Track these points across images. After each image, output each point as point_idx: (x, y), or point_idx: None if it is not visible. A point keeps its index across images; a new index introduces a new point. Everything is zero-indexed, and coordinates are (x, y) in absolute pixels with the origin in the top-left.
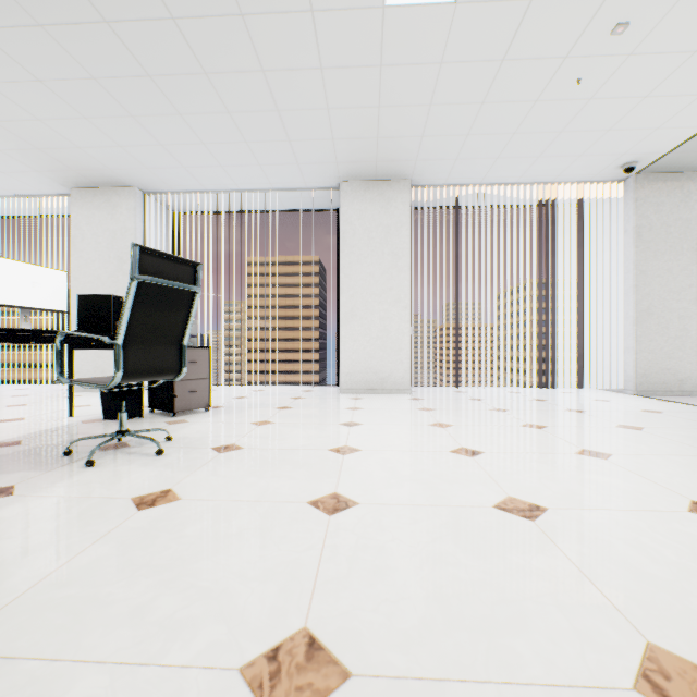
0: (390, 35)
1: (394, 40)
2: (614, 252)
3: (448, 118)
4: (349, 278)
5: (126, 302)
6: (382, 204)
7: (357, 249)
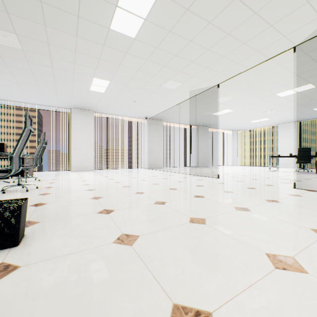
0: (90, 93)
1: (91, 93)
2: (145, 135)
3: (104, 104)
4: (74, 137)
5: (37, 149)
6: (85, 116)
7: (77, 129)
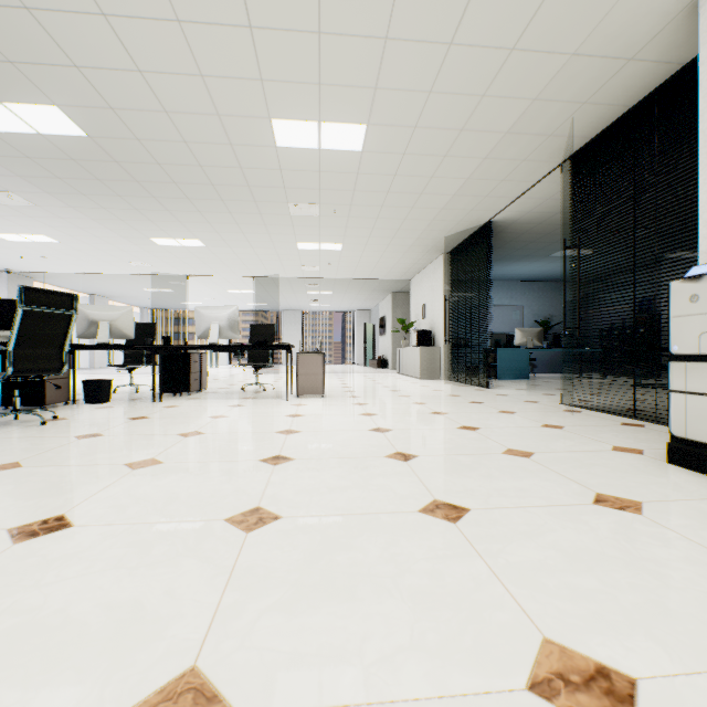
0: None
1: None
2: None
3: None
4: None
5: None
6: None
7: None
